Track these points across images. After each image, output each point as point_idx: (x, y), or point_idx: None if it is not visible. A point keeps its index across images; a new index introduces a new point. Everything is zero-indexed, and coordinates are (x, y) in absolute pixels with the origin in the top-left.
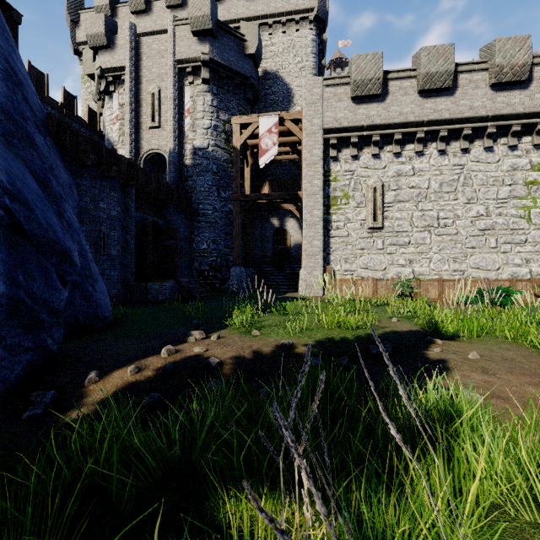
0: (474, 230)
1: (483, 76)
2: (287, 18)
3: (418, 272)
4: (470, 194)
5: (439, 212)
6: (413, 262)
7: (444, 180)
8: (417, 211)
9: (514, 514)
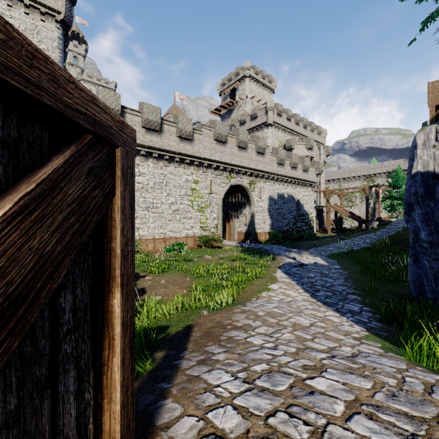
0: (170, 211)
1: (174, 130)
2: (31, 3)
3: (142, 234)
4: (168, 191)
5: (153, 199)
6: (139, 229)
7: (156, 181)
8: (141, 198)
9: (162, 320)
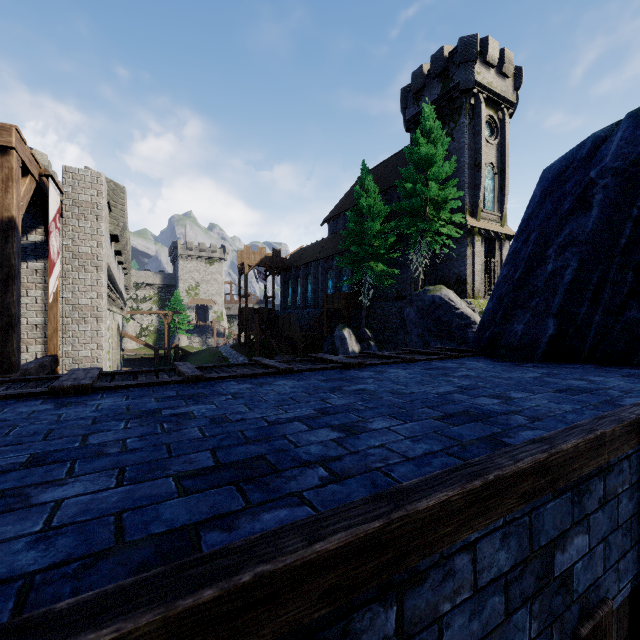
0: None
1: None
2: None
3: None
4: None
5: None
6: None
7: None
8: None
9: None
